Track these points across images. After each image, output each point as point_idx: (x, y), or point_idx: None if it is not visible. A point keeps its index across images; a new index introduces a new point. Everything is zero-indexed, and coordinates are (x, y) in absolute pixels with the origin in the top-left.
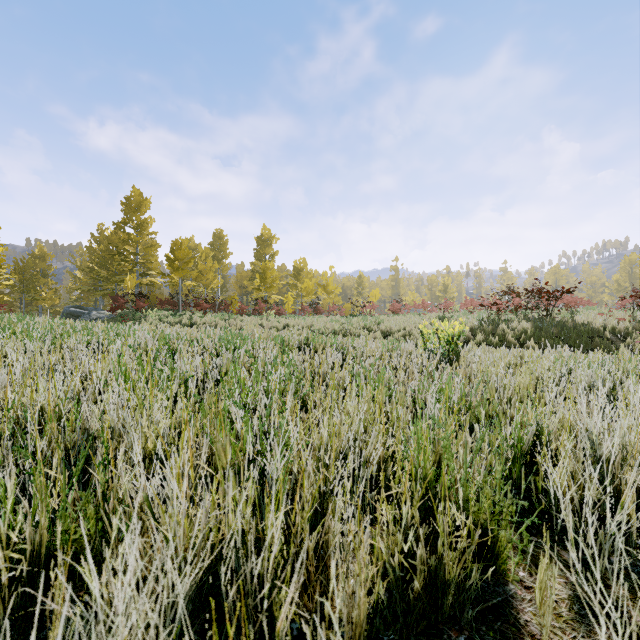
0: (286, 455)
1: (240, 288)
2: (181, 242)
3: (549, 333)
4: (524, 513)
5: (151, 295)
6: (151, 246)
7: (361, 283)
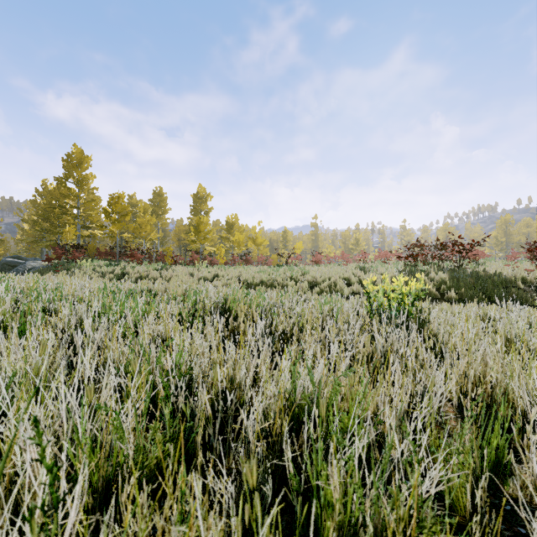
0: None
1: (178, 240)
2: (118, 196)
3: (466, 283)
4: None
5: (91, 246)
6: (92, 200)
7: (286, 237)
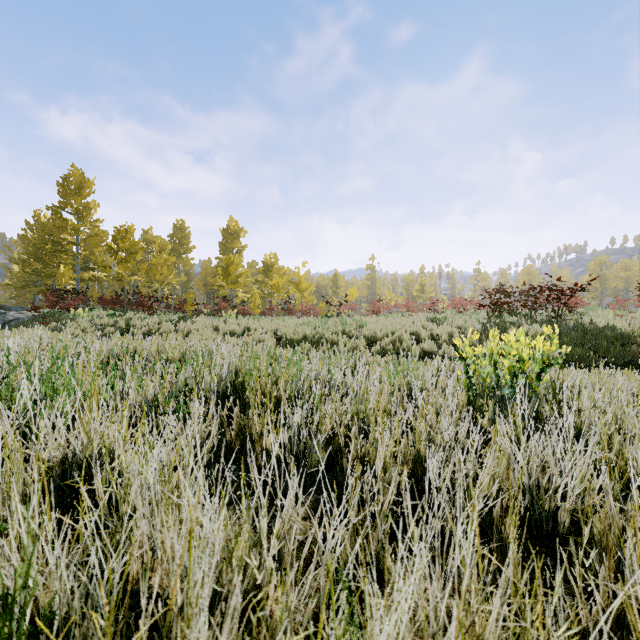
0: None
1: (204, 286)
2: (126, 229)
3: (571, 339)
4: None
5: (93, 292)
6: (95, 235)
7: (336, 282)
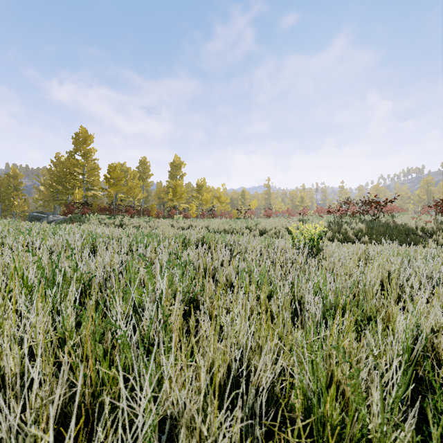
0: (150, 417)
1: (159, 199)
2: (115, 166)
3: (378, 231)
4: (425, 438)
5: (94, 204)
6: (94, 169)
7: (244, 196)
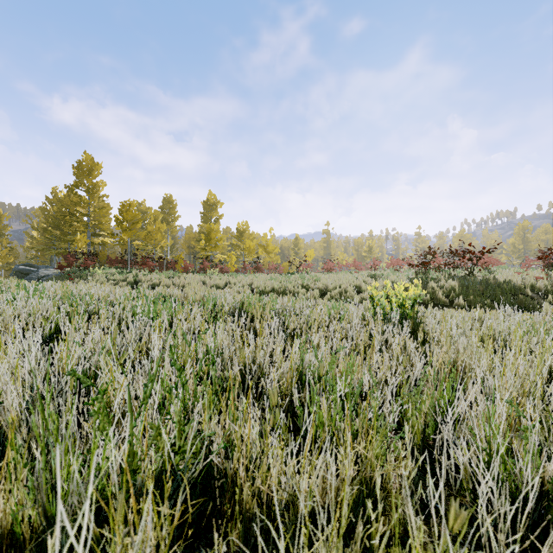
0: None
1: (188, 248)
2: (129, 204)
3: (475, 291)
4: None
5: (102, 254)
6: (102, 208)
7: (297, 244)
